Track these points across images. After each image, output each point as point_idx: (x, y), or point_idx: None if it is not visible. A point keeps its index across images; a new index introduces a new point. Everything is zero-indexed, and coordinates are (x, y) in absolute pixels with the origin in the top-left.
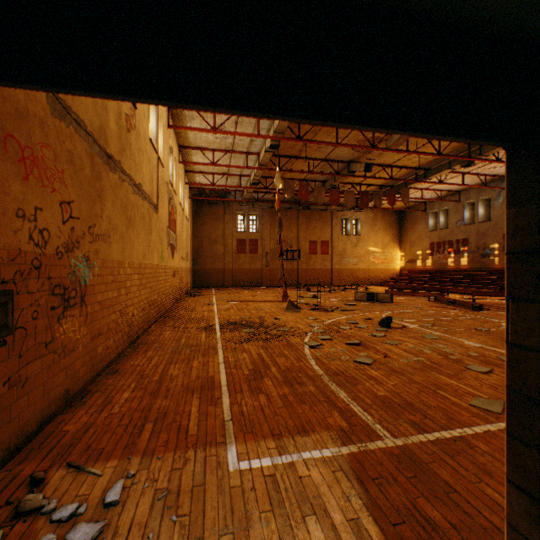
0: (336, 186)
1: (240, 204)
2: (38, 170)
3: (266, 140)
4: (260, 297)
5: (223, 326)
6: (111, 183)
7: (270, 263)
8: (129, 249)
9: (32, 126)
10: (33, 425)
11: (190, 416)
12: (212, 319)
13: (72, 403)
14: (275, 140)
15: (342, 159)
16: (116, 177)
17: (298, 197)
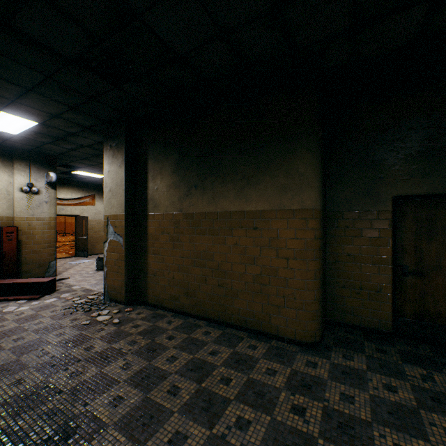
0: None
1: None
2: None
3: None
4: None
5: None
6: None
7: None
8: None
9: None
10: None
11: None
12: None
13: None
14: None
15: None
16: None
17: None
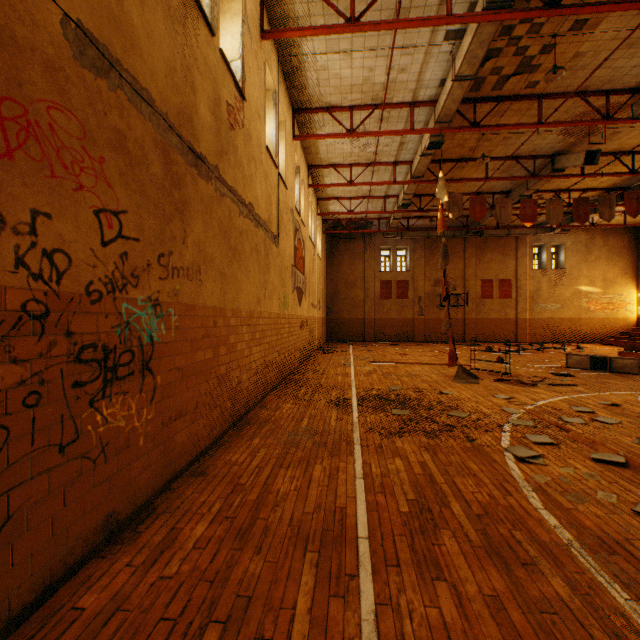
0: (528, 196)
1: (385, 236)
2: (40, 147)
3: (422, 139)
4: (412, 357)
5: (362, 400)
6: (202, 195)
7: (424, 311)
8: (233, 291)
9: (23, 66)
10: (26, 595)
11: (291, 625)
12: (347, 388)
13: (120, 533)
14: (436, 135)
15: (542, 153)
16: (210, 188)
17: (465, 221)
